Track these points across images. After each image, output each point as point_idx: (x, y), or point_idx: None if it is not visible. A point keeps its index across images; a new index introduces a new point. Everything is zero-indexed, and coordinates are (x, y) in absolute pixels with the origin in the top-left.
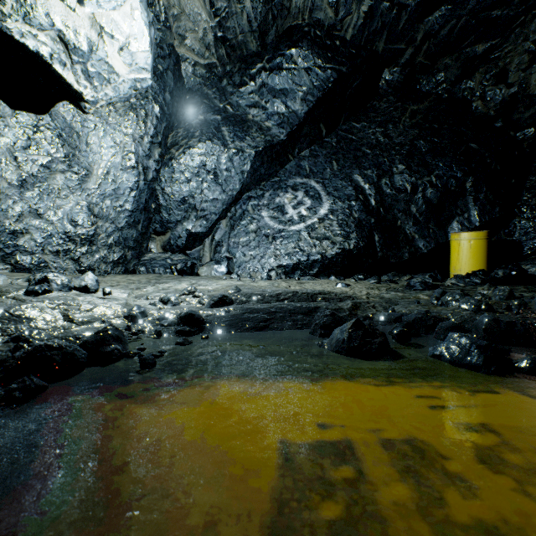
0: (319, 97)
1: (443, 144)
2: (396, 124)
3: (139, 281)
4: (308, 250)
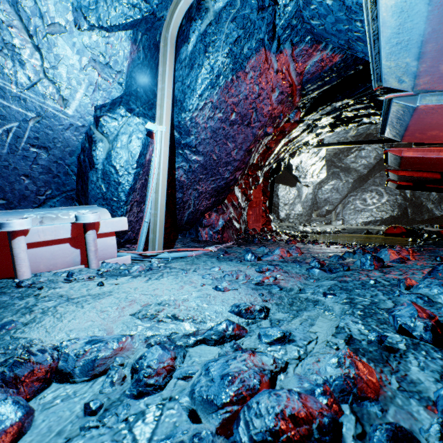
0: (381, 157)
1: None
2: None
3: (317, 226)
4: (375, 216)
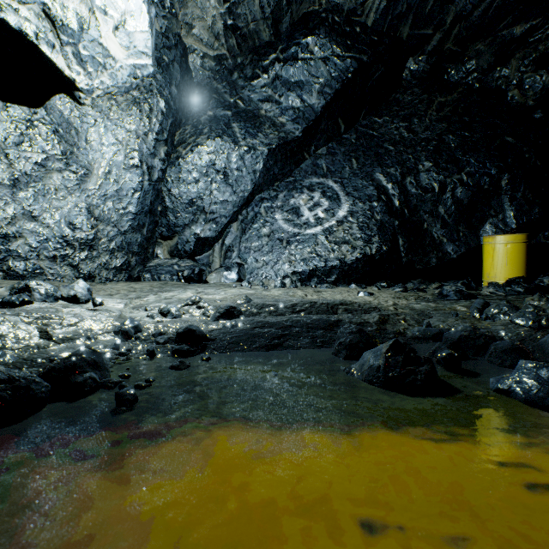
0: (337, 89)
1: (475, 138)
2: (422, 118)
3: (141, 289)
4: (326, 256)
